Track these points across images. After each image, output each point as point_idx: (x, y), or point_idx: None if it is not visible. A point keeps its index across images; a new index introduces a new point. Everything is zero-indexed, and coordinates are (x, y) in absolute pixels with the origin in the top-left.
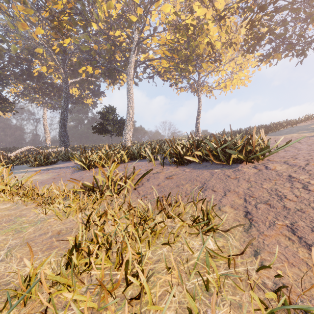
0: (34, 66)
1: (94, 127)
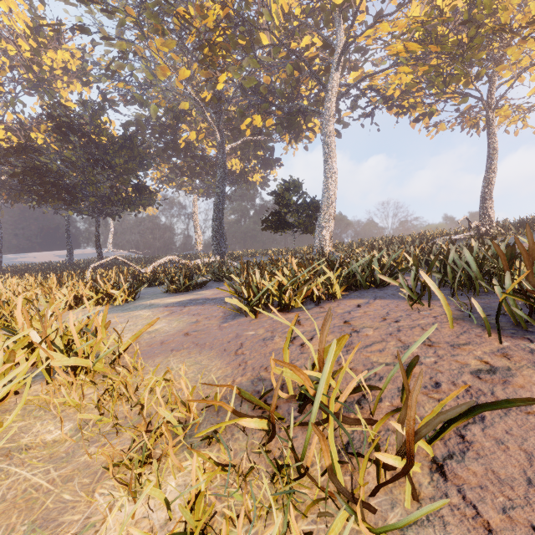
0: (180, 135)
1: (264, 219)
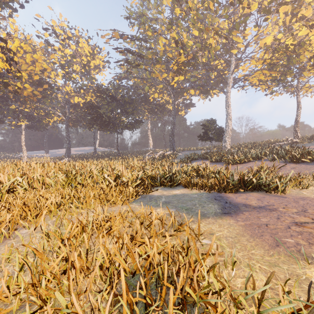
0: (147, 94)
1: (199, 136)
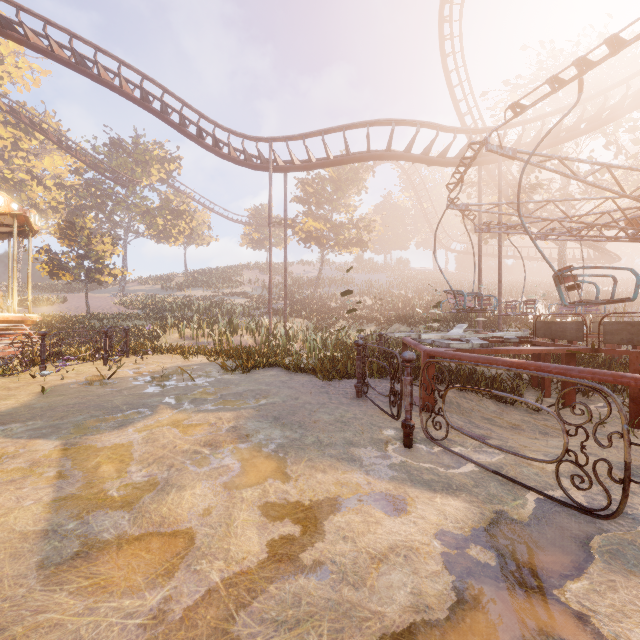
0: None
1: None
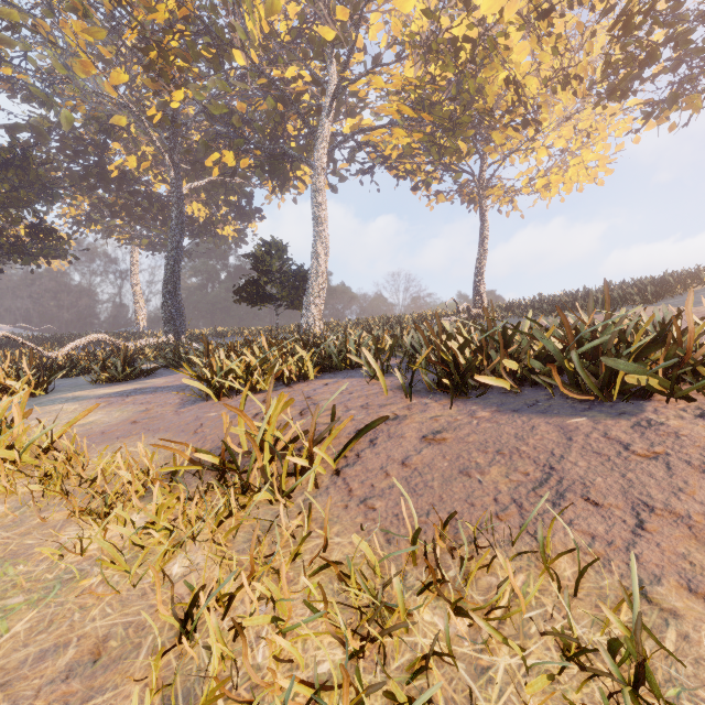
0: (111, 158)
1: (238, 289)
